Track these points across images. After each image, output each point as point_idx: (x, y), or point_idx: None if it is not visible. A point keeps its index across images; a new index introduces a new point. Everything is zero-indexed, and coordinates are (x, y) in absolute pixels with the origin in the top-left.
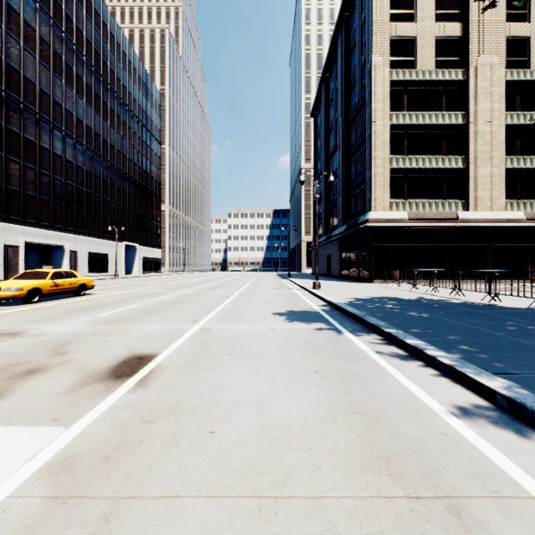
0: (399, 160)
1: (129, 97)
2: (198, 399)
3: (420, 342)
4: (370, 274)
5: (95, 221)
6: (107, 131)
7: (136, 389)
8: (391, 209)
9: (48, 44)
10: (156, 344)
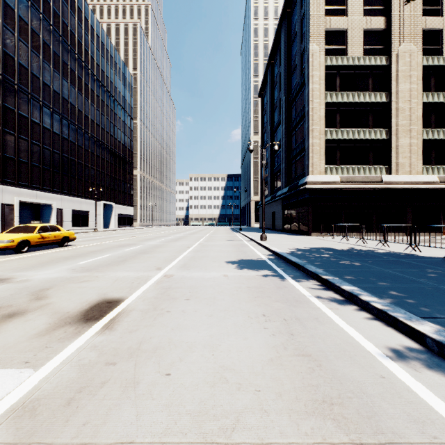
0: (332, 132)
1: (107, 80)
2: (157, 341)
3: (354, 288)
4: (308, 228)
5: (78, 183)
6: (88, 108)
7: (103, 331)
8: (326, 173)
9: (39, 35)
10: (124, 290)
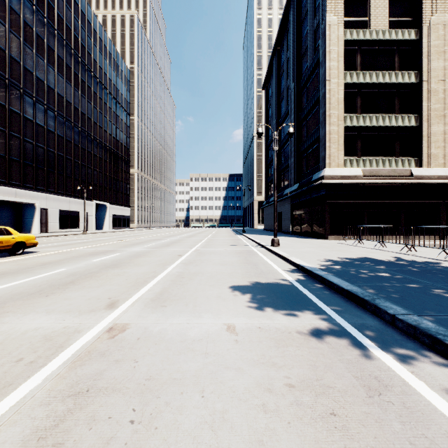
0: (353, 118)
1: (100, 71)
2: None
3: None
4: (325, 230)
5: (66, 181)
6: (78, 100)
7: None
8: (345, 166)
9: (19, 15)
10: None
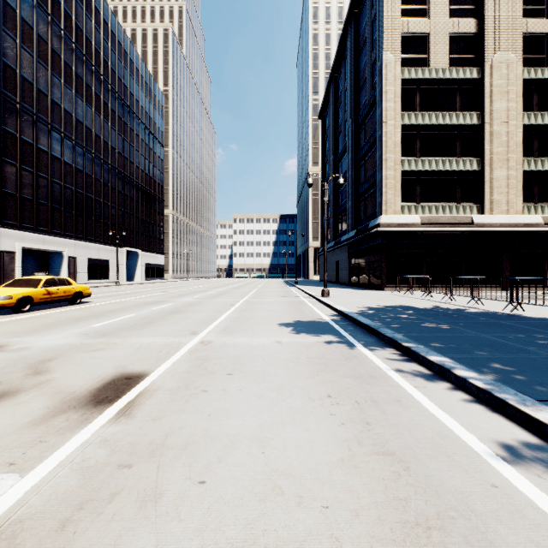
0: (411, 162)
1: (131, 98)
2: (189, 433)
3: (446, 359)
4: (381, 281)
5: (95, 226)
6: (108, 133)
7: (117, 419)
8: (403, 213)
9: (46, 42)
10: (149, 361)
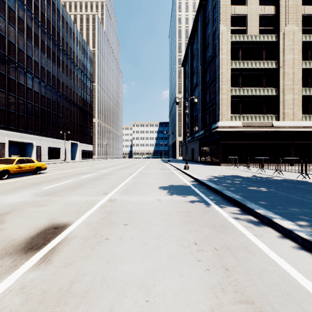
0: (236, 90)
1: (73, 54)
2: (90, 279)
3: (272, 214)
4: (219, 160)
5: (52, 128)
6: (60, 74)
7: (38, 265)
8: (232, 120)
9: (23, 21)
10: (72, 214)
